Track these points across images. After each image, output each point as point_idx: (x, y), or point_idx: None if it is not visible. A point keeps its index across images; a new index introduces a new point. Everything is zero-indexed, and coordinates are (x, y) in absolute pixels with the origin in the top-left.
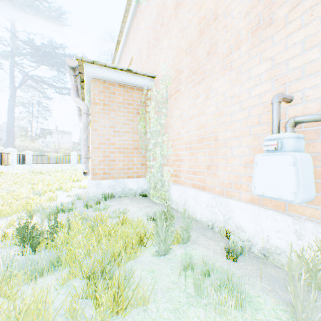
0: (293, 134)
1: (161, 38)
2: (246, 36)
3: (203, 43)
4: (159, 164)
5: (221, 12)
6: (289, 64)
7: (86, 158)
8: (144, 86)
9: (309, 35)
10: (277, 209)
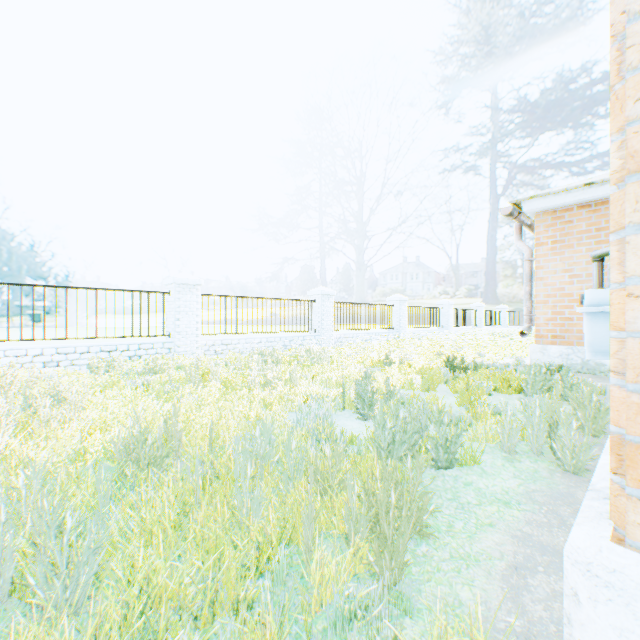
0: None
1: None
2: None
3: None
4: None
5: None
6: None
7: (527, 316)
8: None
9: None
10: None
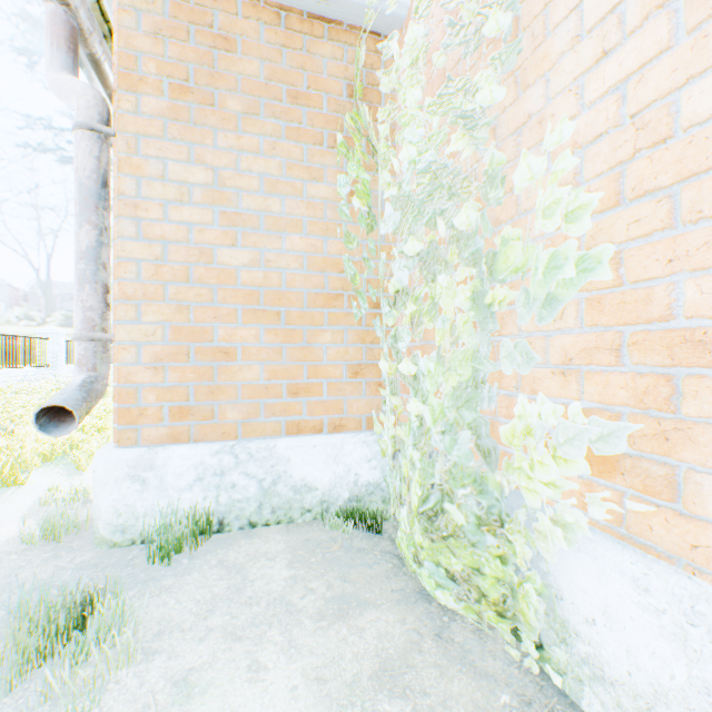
0: None
1: None
2: None
3: None
4: (462, 376)
5: None
6: None
7: (90, 340)
8: (364, 11)
9: None
10: None
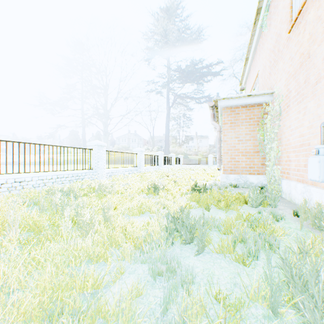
0: (323, 146)
1: (278, 61)
2: (322, 75)
3: (302, 73)
4: (272, 164)
5: (311, 54)
6: None
7: (219, 159)
8: (263, 102)
9: None
10: None
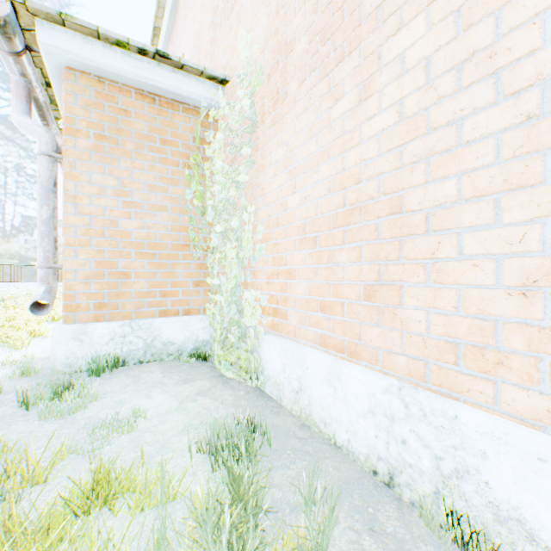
0: None
1: None
2: None
3: None
4: (233, 284)
5: None
6: None
7: (48, 268)
8: (201, 102)
9: None
10: None
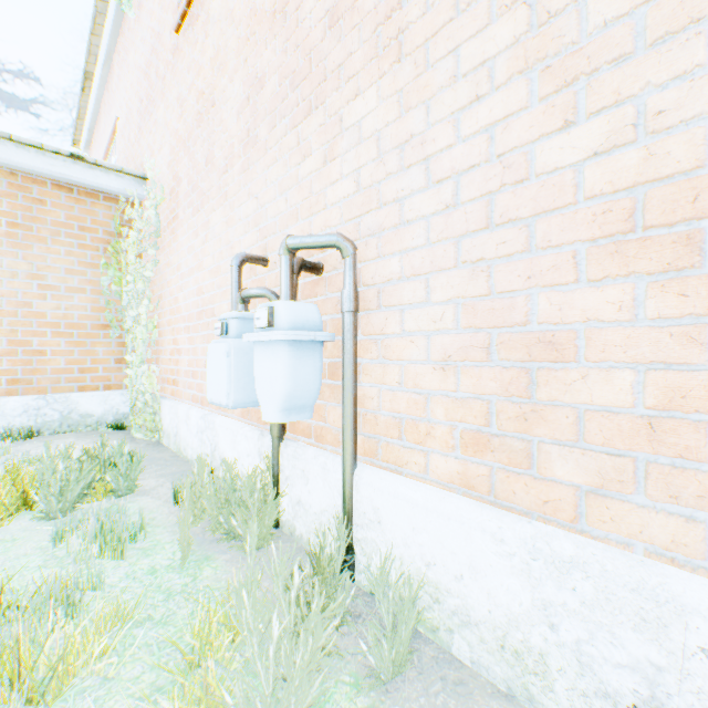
0: (237, 313)
1: (157, 101)
2: (239, 151)
3: (202, 139)
4: (140, 360)
5: (218, 97)
6: (268, 211)
7: None
8: (122, 194)
9: (281, 176)
10: (260, 423)
